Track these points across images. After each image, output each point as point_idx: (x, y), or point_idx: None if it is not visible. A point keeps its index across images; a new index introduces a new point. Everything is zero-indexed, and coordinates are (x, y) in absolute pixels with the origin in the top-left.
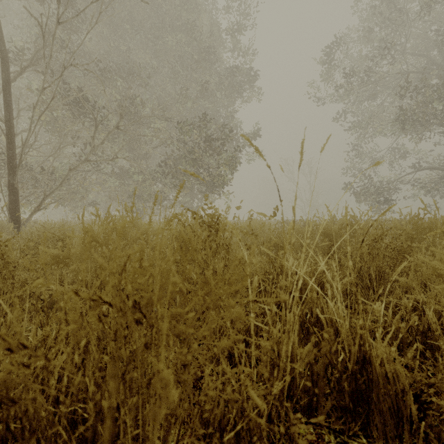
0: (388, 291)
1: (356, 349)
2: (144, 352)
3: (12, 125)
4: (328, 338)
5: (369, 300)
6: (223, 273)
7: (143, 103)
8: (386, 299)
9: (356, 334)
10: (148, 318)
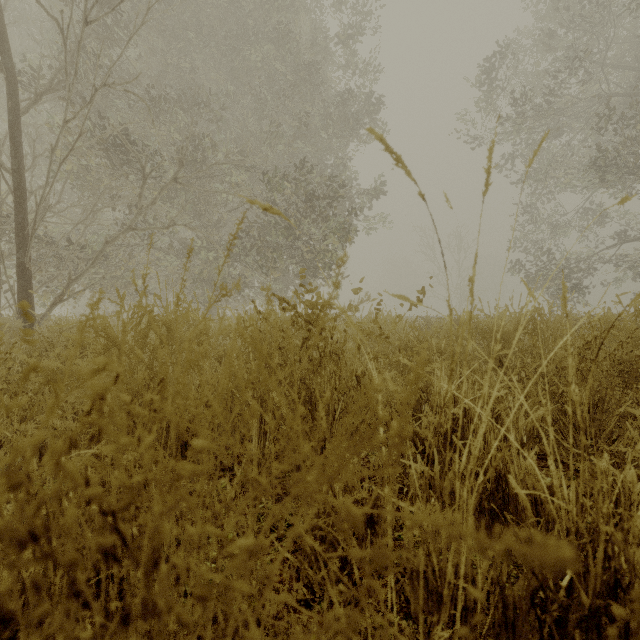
0: (609, 432)
1: (599, 565)
2: (121, 639)
3: (23, 178)
4: (627, 618)
5: (575, 446)
6: (331, 401)
7: (215, 146)
8: (612, 448)
9: (598, 533)
10: (138, 541)
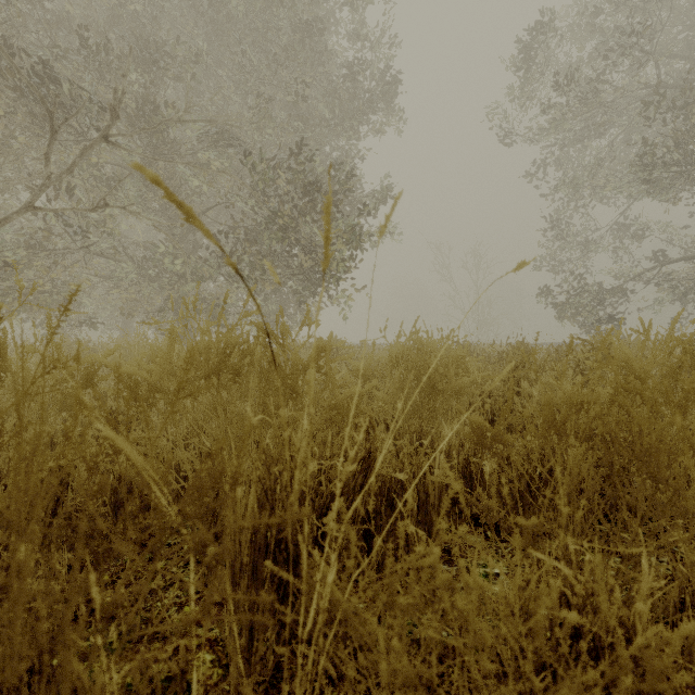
0: None
1: None
2: None
3: None
4: None
5: None
6: None
7: (181, 115)
8: None
9: None
10: None
